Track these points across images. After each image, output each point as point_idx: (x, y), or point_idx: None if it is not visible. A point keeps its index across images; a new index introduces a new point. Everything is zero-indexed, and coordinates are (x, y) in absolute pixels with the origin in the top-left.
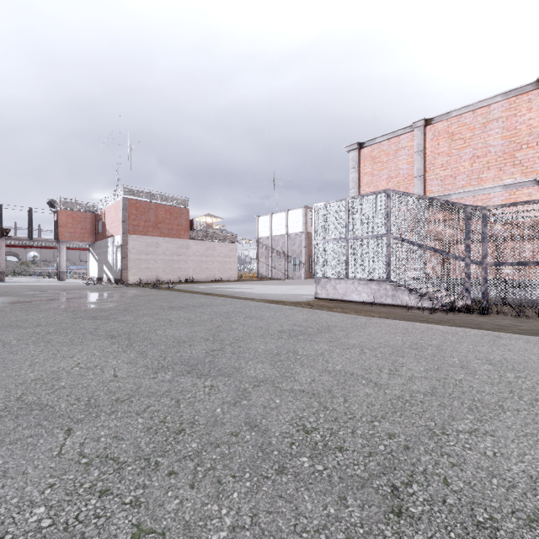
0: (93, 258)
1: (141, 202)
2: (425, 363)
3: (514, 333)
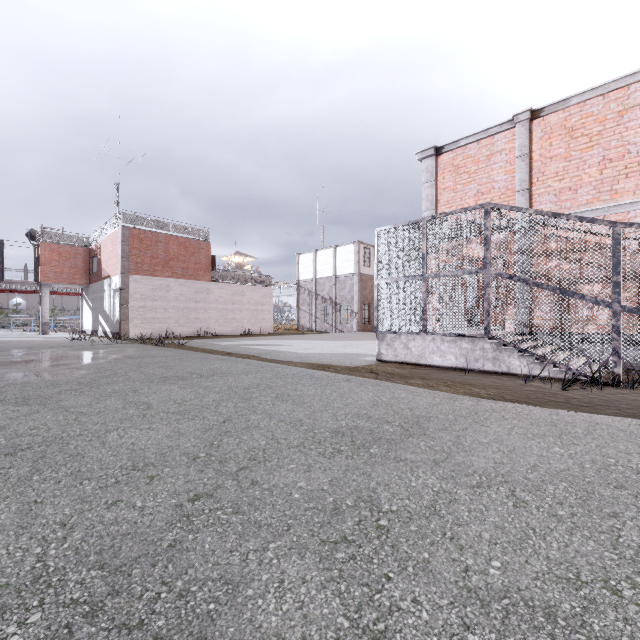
0: (87, 305)
1: (146, 233)
2: None
3: None
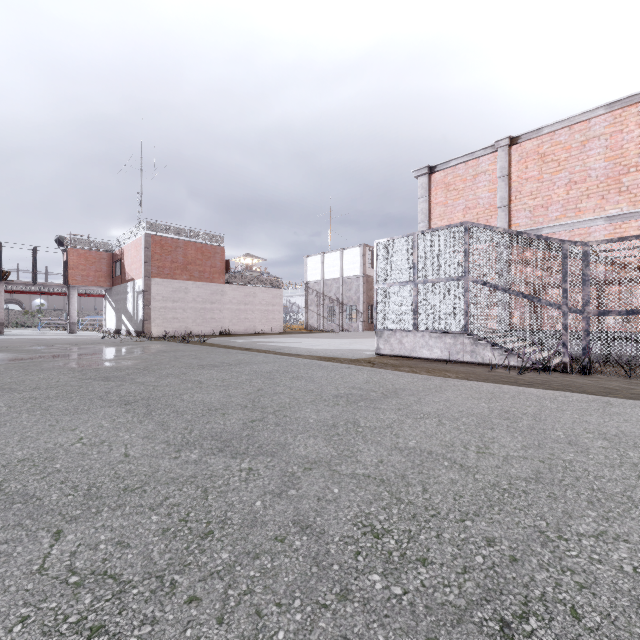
0: (110, 306)
1: (166, 239)
2: (522, 438)
3: (626, 399)
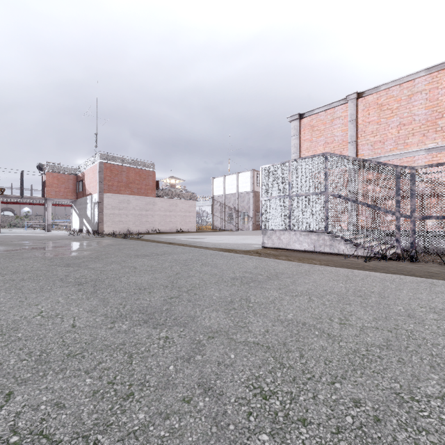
0: (75, 212)
1: (114, 166)
2: (372, 311)
3: None
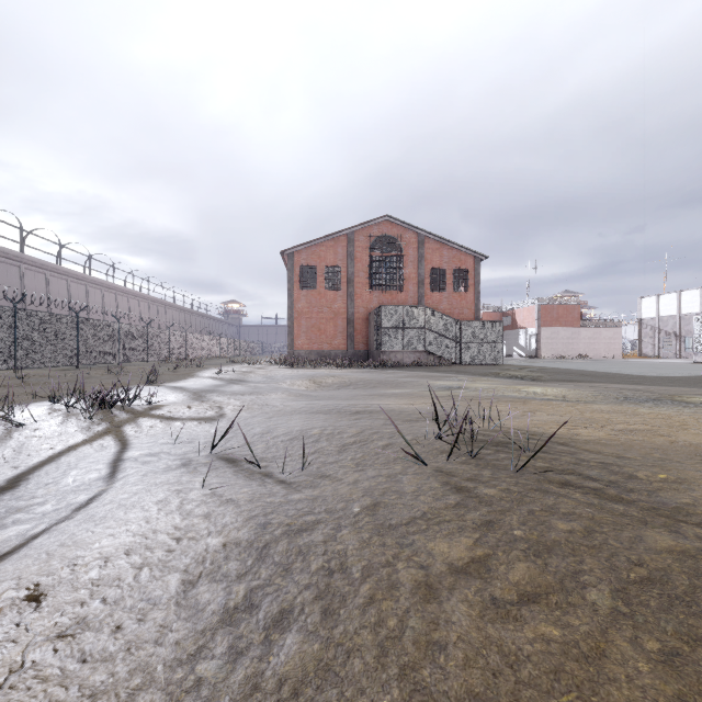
0: None
1: (547, 306)
2: None
3: None
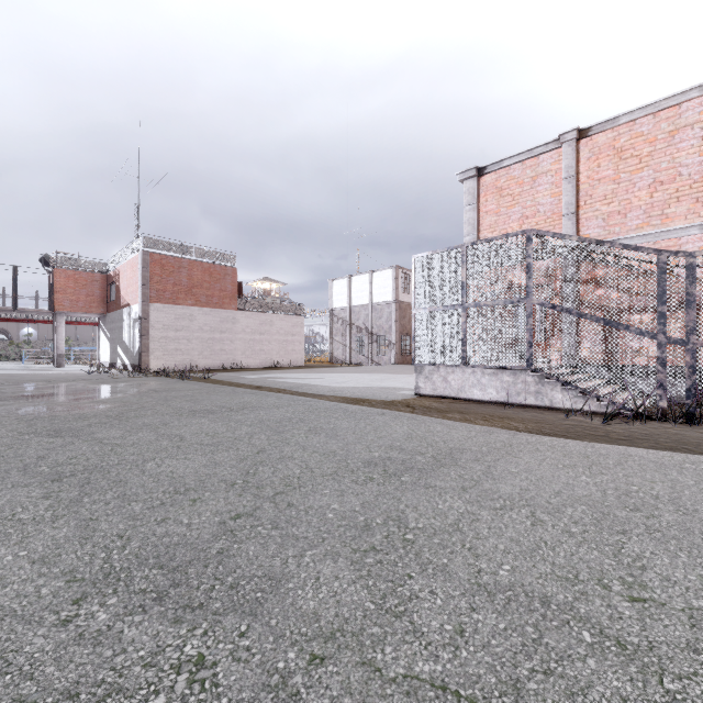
0: (104, 335)
1: (168, 258)
2: (687, 556)
3: None
